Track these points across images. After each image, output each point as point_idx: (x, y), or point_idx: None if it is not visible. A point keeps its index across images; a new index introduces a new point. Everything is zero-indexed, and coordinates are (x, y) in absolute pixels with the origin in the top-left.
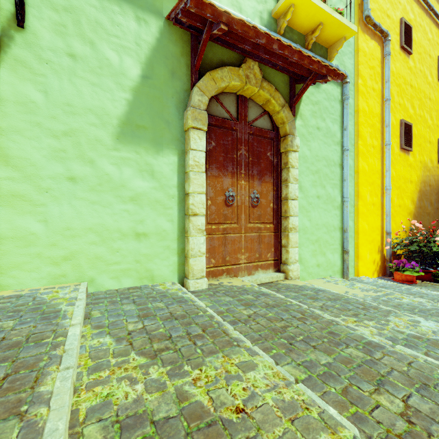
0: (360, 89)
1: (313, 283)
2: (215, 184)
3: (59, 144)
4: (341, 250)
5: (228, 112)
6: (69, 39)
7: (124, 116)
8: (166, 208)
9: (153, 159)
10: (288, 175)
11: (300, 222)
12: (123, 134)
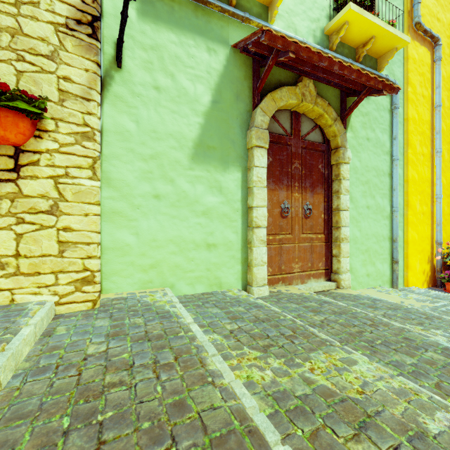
0: (410, 97)
1: (365, 293)
2: (272, 197)
3: (147, 166)
4: (390, 260)
5: (283, 128)
6: (155, 74)
7: (197, 138)
8: (231, 220)
9: (221, 176)
10: (340, 186)
11: (351, 232)
12: (196, 154)
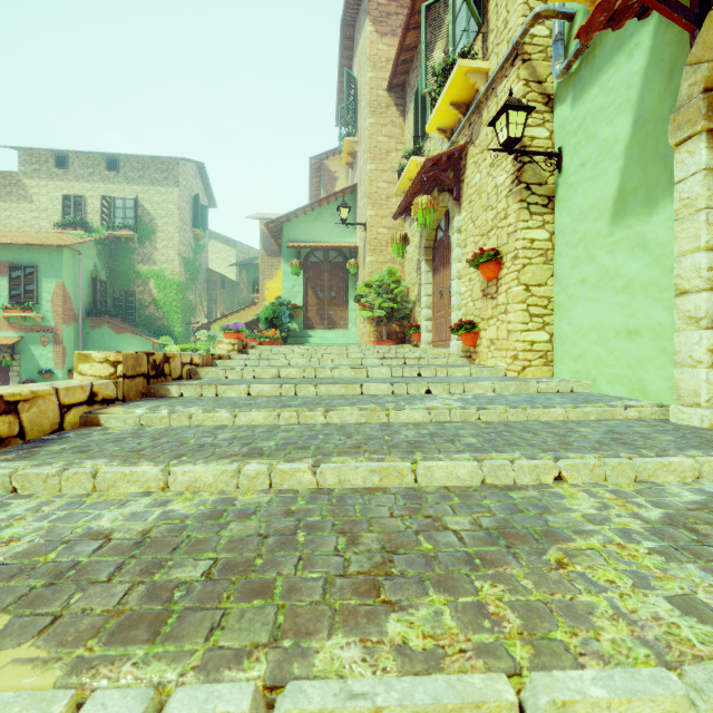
0: None
1: None
2: None
3: (576, 253)
4: None
5: None
6: (581, 151)
7: (617, 190)
8: (661, 290)
9: (646, 225)
10: None
11: None
12: (616, 213)
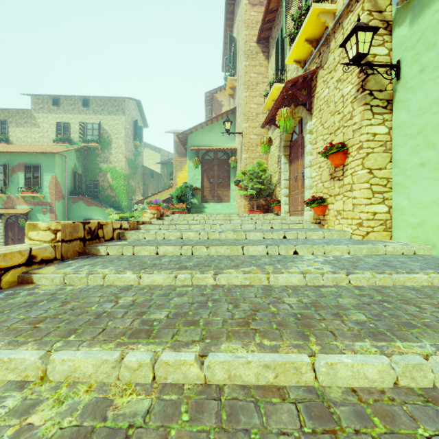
0: None
1: None
2: None
3: (415, 142)
4: None
5: None
6: (420, 59)
7: None
8: None
9: None
10: None
11: None
12: None
